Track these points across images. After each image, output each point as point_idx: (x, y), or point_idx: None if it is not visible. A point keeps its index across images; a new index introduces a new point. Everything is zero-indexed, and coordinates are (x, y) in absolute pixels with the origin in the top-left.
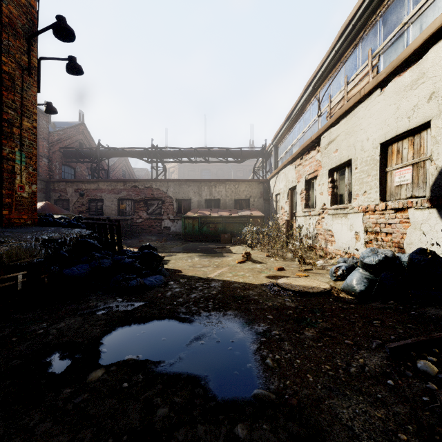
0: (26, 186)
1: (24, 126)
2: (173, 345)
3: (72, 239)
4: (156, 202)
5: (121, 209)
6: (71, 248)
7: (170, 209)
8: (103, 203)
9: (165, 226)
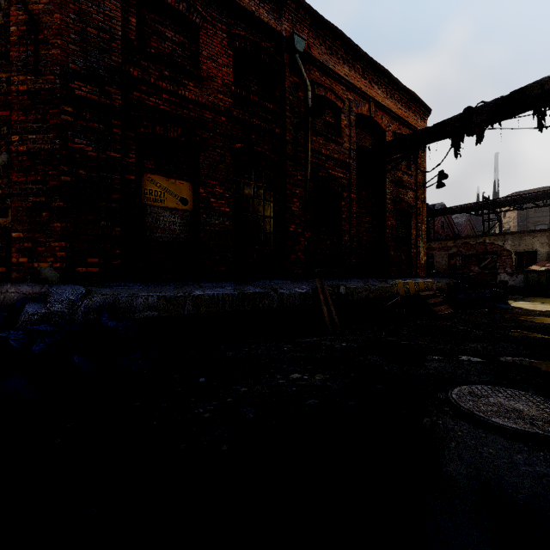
0: (423, 258)
1: (422, 229)
2: (519, 317)
3: (452, 283)
4: (489, 256)
5: (451, 264)
6: (452, 288)
7: (507, 263)
8: (433, 259)
9: (500, 280)
